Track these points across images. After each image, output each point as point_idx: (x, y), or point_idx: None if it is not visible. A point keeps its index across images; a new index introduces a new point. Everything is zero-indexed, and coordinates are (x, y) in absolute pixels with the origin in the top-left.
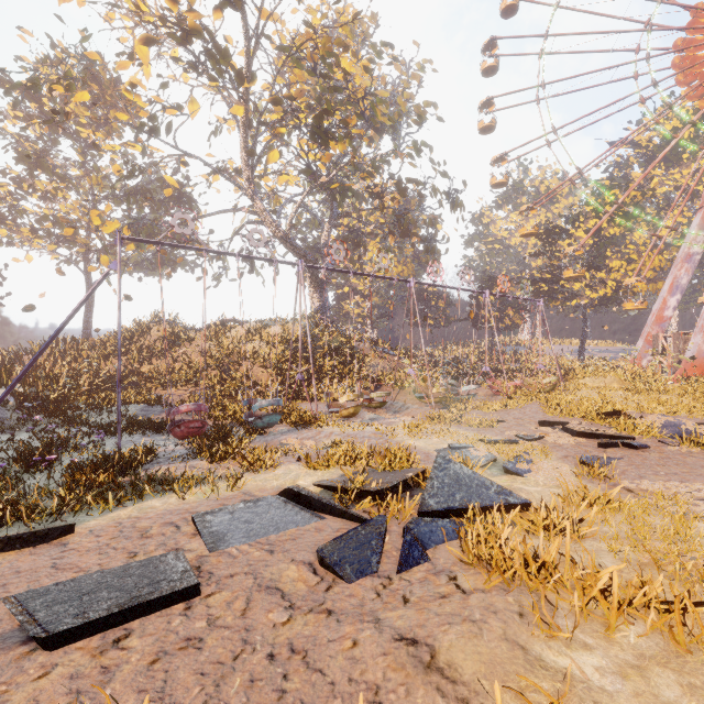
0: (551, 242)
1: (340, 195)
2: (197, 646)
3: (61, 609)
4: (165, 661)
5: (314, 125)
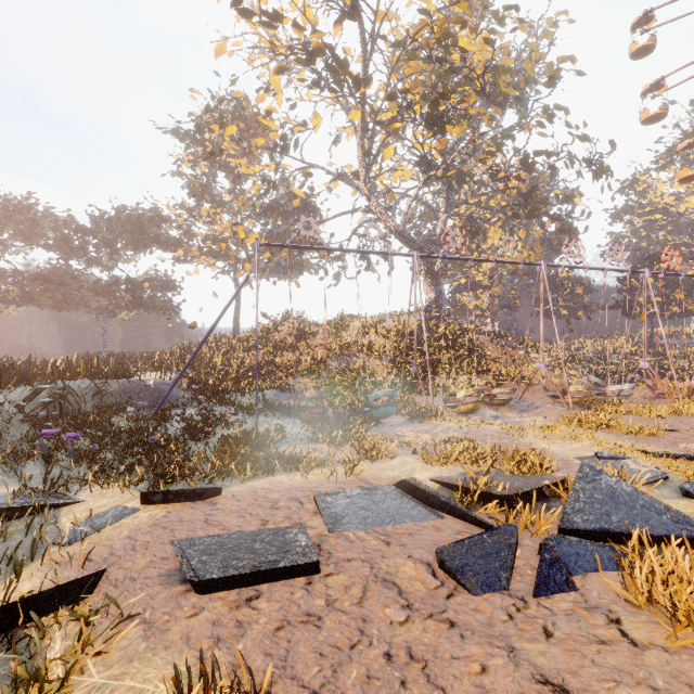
0: None
1: (456, 181)
2: (316, 623)
3: (208, 560)
4: (288, 631)
5: (429, 113)
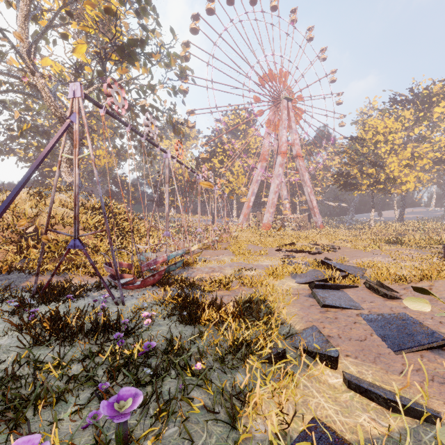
0: (201, 163)
1: (104, 98)
2: None
3: (421, 338)
4: None
5: (127, 45)
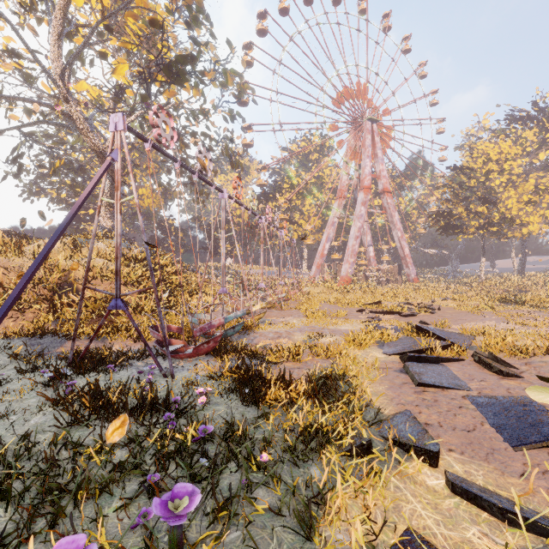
0: (264, 202)
1: (149, 126)
2: None
3: (548, 430)
4: None
5: (176, 62)
